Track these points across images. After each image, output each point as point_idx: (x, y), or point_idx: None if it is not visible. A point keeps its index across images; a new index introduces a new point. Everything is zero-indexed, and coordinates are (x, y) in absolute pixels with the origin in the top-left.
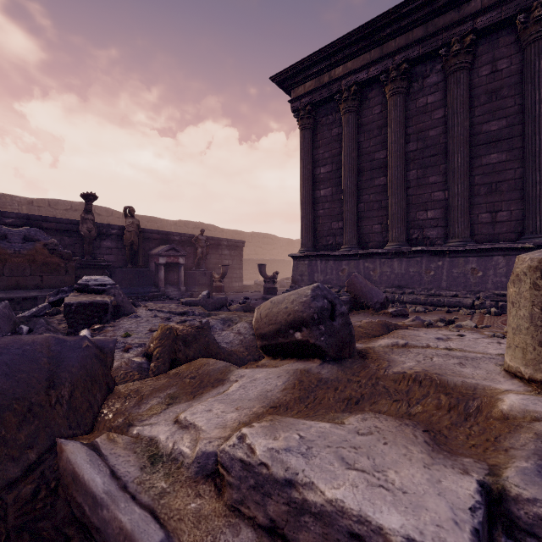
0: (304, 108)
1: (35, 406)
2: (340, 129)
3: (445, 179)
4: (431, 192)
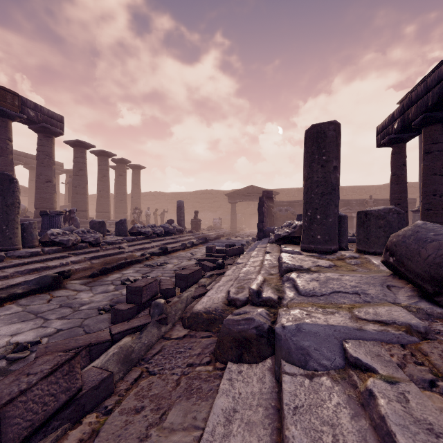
0: None
1: (270, 232)
2: None
3: None
4: None
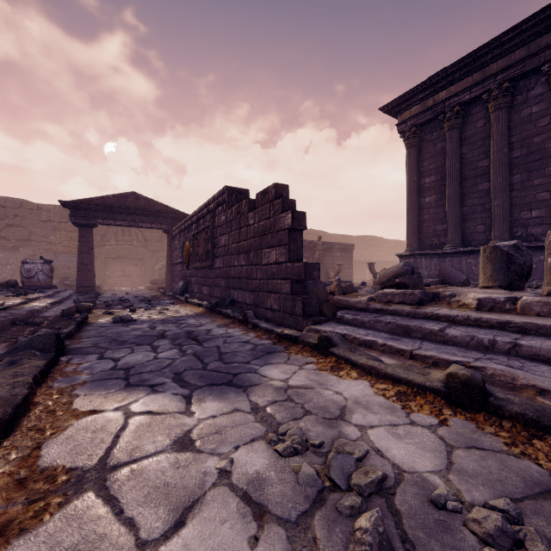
0: (409, 130)
1: (317, 292)
2: (444, 144)
3: (550, 181)
4: (535, 193)
